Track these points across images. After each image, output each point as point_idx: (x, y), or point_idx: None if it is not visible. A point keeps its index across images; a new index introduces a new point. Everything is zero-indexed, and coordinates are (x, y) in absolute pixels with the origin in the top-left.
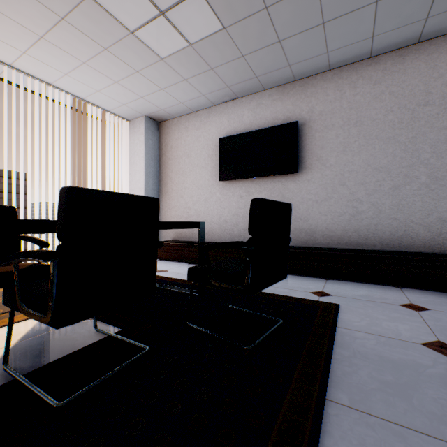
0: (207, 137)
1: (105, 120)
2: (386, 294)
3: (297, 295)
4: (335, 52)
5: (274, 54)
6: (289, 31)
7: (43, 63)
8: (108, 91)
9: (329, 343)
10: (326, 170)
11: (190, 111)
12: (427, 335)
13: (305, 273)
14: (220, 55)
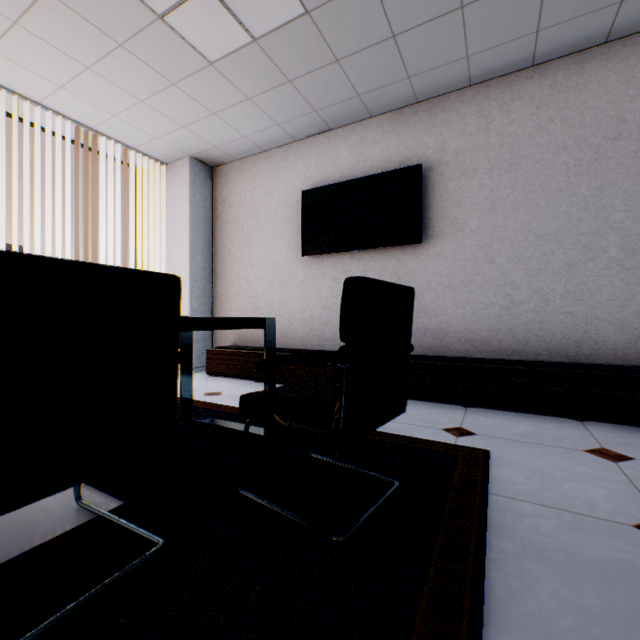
0: (284, 190)
1: (129, 163)
2: (561, 431)
3: (421, 435)
4: (479, 57)
5: (385, 57)
6: (409, 19)
7: (23, 67)
8: (130, 116)
9: (479, 527)
10: (464, 239)
11: (258, 150)
12: (639, 508)
13: (433, 397)
14: (301, 58)
